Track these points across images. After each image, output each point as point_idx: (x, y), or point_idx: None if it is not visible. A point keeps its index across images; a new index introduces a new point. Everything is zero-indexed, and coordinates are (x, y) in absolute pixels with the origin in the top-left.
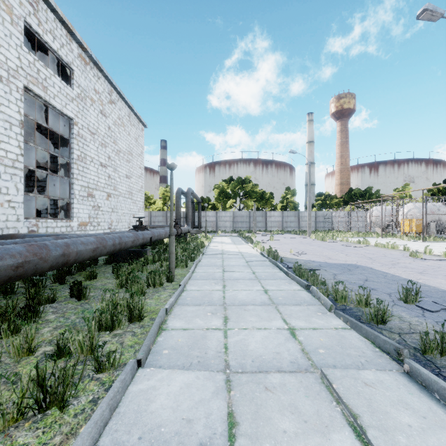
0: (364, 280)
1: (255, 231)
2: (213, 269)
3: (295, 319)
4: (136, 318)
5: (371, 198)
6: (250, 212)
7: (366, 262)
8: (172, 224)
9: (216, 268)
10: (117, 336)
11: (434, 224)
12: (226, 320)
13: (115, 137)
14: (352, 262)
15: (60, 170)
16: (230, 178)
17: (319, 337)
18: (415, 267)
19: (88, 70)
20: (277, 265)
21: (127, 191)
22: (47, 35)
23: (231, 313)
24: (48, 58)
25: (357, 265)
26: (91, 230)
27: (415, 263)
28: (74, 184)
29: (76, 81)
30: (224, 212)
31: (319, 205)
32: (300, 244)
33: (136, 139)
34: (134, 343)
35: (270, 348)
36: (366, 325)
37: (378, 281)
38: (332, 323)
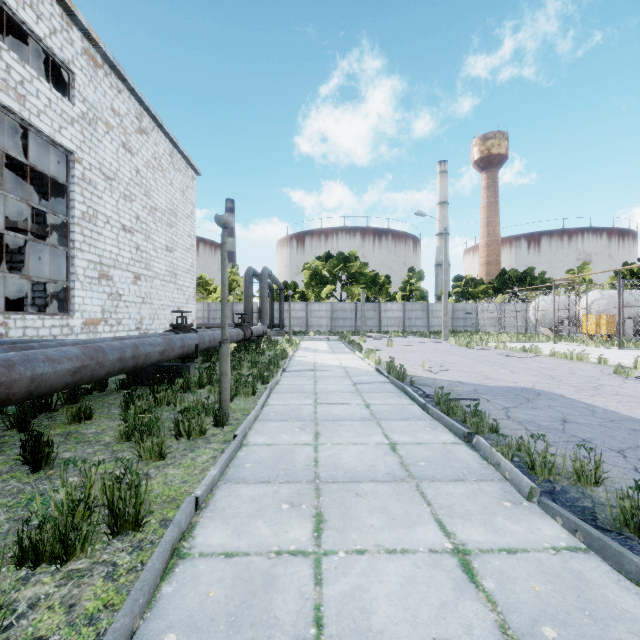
0: (560, 421)
1: (364, 332)
2: (299, 398)
3: (462, 521)
4: (130, 522)
5: (534, 284)
6: (356, 304)
7: (549, 384)
8: (225, 323)
9: (303, 397)
10: (71, 579)
11: (631, 321)
12: (320, 524)
13: (147, 187)
14: (526, 384)
15: (54, 235)
16: (327, 254)
17: (529, 580)
18: (634, 395)
19: (100, 77)
20: (405, 391)
21: (167, 272)
22: (26, 11)
23: (330, 503)
24: (35, 56)
25: (536, 389)
26: (106, 331)
27: (630, 387)
28: (75, 257)
29: (79, 91)
30: (317, 304)
31: (458, 294)
32: (435, 354)
33: (182, 192)
34: (103, 605)
35: (423, 621)
36: (616, 537)
37: (586, 424)
38: (541, 531)
